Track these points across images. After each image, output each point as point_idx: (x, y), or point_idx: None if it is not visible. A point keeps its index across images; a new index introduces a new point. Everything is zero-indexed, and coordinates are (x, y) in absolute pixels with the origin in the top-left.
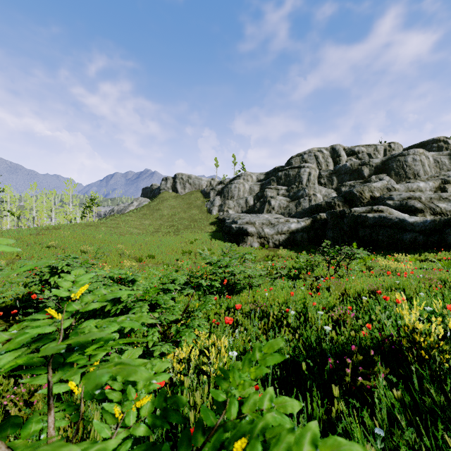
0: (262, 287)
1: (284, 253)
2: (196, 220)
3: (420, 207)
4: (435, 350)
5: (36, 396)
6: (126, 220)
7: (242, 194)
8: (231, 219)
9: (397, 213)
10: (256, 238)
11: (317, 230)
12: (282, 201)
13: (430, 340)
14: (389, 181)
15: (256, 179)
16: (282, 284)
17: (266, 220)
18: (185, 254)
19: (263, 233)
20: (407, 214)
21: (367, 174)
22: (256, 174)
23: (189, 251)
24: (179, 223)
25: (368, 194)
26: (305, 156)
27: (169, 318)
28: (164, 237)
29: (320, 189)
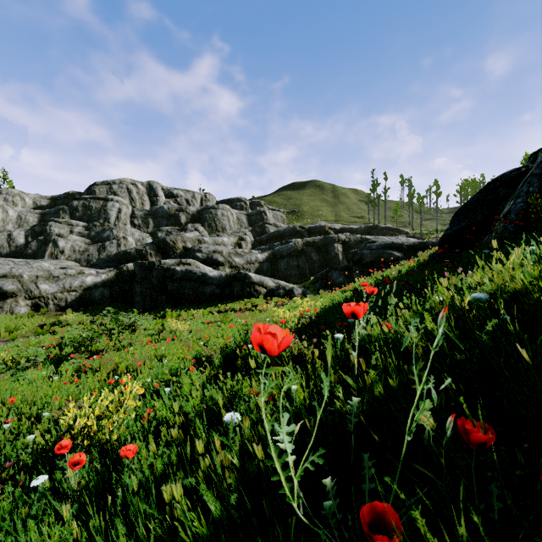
0: None
1: (72, 318)
2: None
3: (222, 261)
4: (79, 439)
5: None
6: None
7: (2, 224)
8: None
9: (203, 267)
10: (23, 300)
11: (123, 284)
12: (77, 243)
13: (73, 433)
14: (203, 232)
15: (33, 203)
16: (34, 376)
17: (44, 271)
18: None
19: (37, 291)
20: (213, 267)
21: (184, 221)
22: (32, 196)
23: None
24: None
25: (181, 244)
26: (115, 186)
27: None
28: None
29: (133, 232)
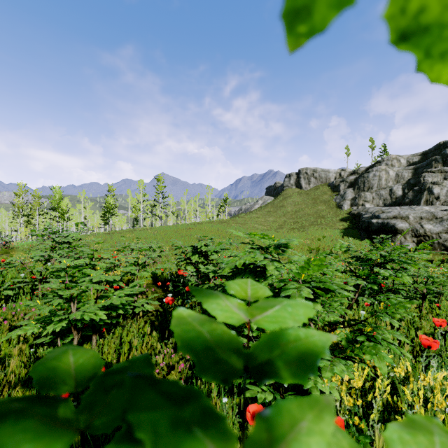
0: (443, 300)
1: None
2: (323, 216)
3: None
4: None
5: (173, 373)
6: (252, 217)
7: (385, 183)
8: (369, 213)
9: None
10: (409, 237)
11: None
12: None
13: None
14: None
15: (406, 162)
16: None
17: (427, 212)
18: (312, 251)
19: (421, 230)
20: None
21: None
22: (405, 156)
23: (316, 248)
24: (303, 220)
25: None
26: None
27: (334, 318)
28: (288, 233)
29: None
